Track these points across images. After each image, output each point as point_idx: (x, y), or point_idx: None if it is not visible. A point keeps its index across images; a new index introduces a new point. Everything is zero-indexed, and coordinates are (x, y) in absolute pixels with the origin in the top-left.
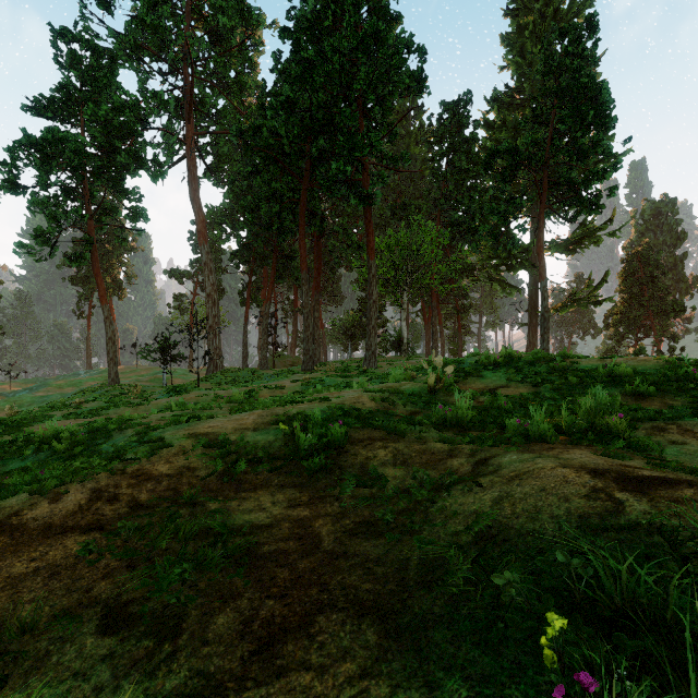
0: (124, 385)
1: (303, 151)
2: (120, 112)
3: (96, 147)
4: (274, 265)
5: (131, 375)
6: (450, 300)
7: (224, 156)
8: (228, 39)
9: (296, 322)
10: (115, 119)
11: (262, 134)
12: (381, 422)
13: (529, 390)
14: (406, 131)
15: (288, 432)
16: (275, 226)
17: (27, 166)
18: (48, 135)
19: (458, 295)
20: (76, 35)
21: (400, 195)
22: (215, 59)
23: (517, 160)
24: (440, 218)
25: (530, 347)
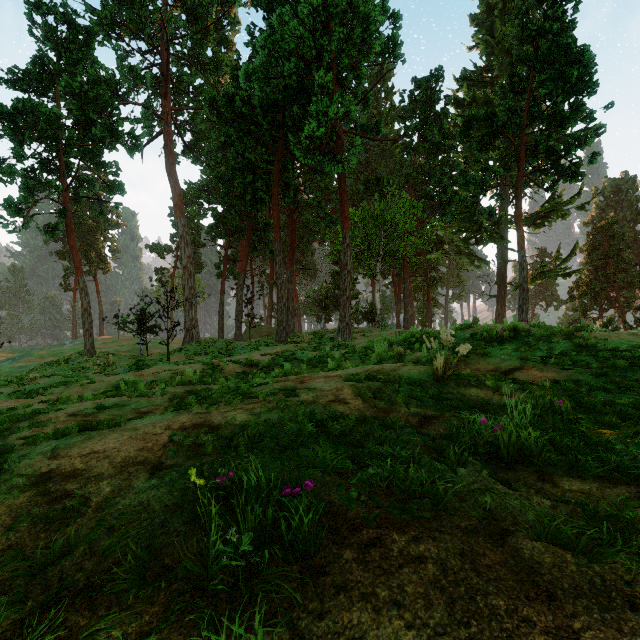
0: (98, 356)
1: (277, 120)
2: (96, 86)
3: (73, 121)
4: (248, 237)
5: (112, 345)
6: (421, 273)
7: (201, 133)
8: (204, 18)
9: (271, 294)
10: (90, 91)
11: (235, 104)
12: (389, 466)
13: (559, 375)
14: (377, 111)
15: (206, 487)
16: (248, 196)
17: (1, 137)
18: (18, 104)
19: (428, 267)
20: (52, 8)
21: (372, 173)
22: (191, 36)
23: (495, 127)
24: (411, 192)
25: (499, 318)
